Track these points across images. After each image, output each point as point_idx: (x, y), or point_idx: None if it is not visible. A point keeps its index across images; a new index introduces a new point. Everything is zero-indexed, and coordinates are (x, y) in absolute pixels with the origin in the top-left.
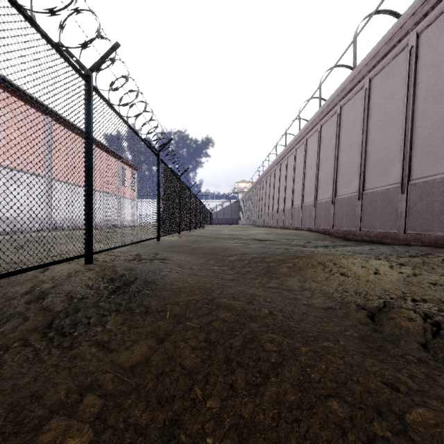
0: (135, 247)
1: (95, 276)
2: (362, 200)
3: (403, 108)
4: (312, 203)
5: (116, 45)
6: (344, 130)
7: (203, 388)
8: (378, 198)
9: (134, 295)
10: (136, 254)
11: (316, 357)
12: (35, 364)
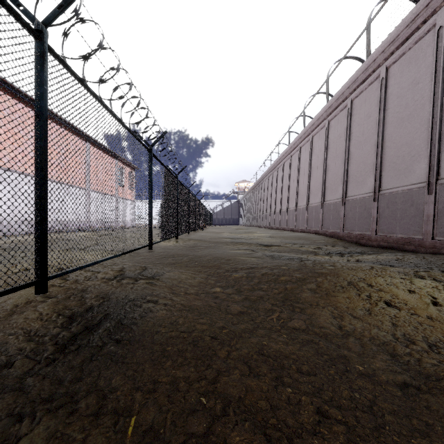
0: (122, 257)
1: (49, 311)
2: (378, 202)
3: (429, 97)
4: (319, 204)
5: None
6: (356, 125)
7: None
8: (398, 199)
9: (91, 358)
10: (119, 270)
11: None
12: None
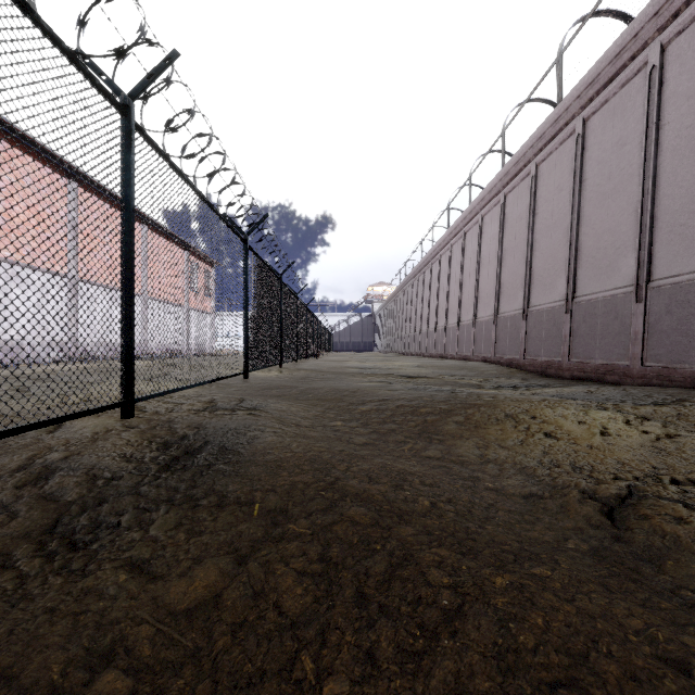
0: (208, 388)
1: (138, 439)
2: (572, 314)
3: (639, 165)
4: (491, 318)
5: (174, 55)
6: (542, 202)
7: (317, 656)
8: (598, 310)
9: (201, 473)
10: (208, 401)
11: (525, 599)
12: (16, 605)
